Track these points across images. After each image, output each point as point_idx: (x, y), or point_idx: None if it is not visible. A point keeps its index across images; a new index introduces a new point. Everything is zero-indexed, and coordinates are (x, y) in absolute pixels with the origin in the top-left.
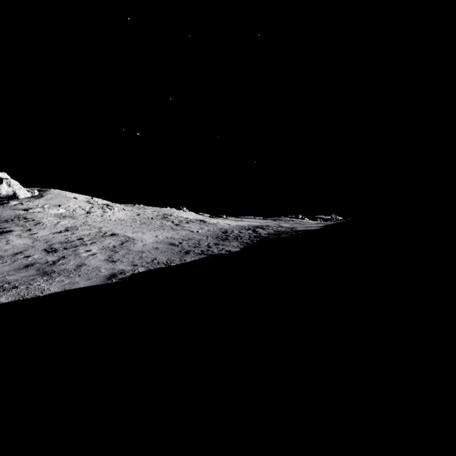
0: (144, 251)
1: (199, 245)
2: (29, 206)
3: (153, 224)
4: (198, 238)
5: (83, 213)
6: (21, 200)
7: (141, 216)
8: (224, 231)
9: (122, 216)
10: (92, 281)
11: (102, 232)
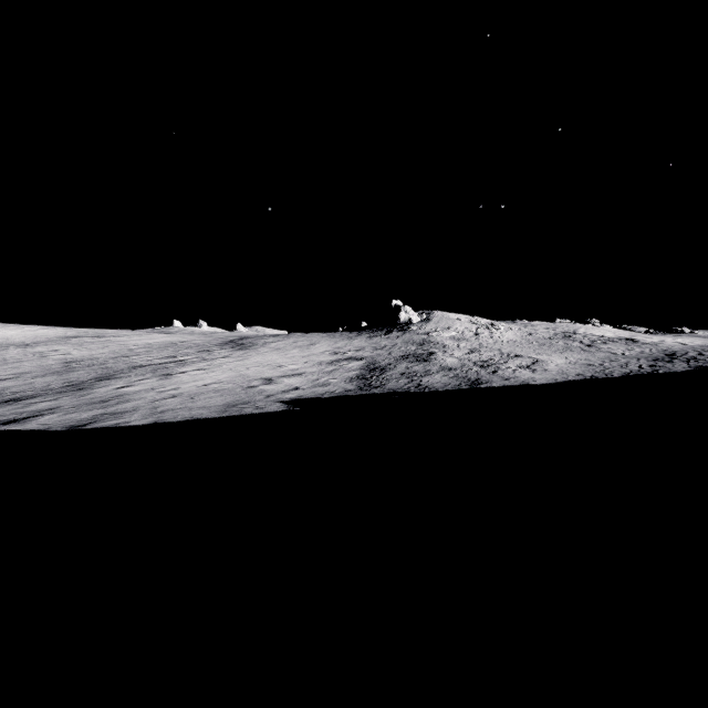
0: (563, 370)
1: (627, 366)
2: (426, 330)
3: (555, 345)
4: (624, 360)
5: (472, 335)
6: (415, 325)
7: (534, 336)
8: (668, 353)
9: (512, 336)
10: (538, 382)
11: (505, 354)
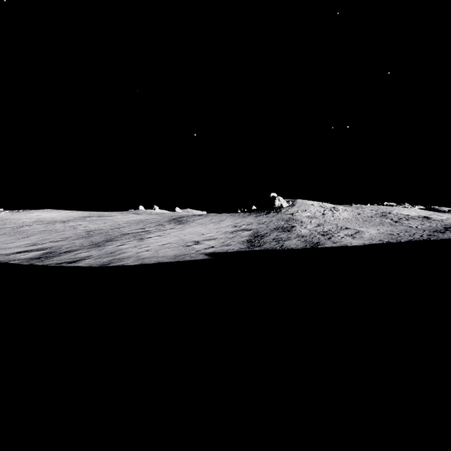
0: (372, 237)
1: (413, 235)
2: (291, 212)
3: (373, 221)
4: (414, 231)
5: (320, 215)
6: (285, 208)
7: (361, 215)
8: (447, 226)
9: (346, 216)
10: (353, 244)
11: (339, 227)
